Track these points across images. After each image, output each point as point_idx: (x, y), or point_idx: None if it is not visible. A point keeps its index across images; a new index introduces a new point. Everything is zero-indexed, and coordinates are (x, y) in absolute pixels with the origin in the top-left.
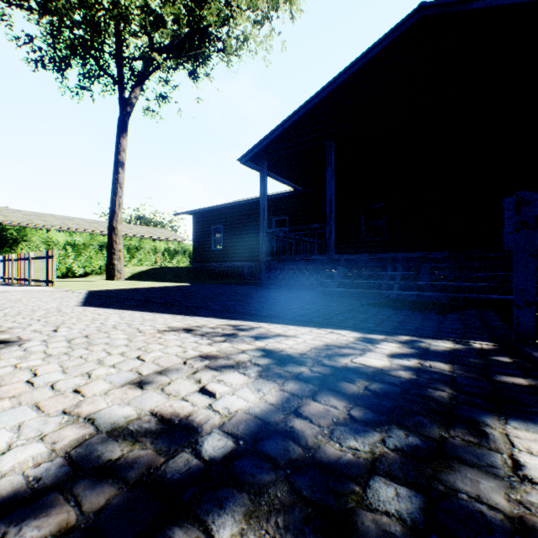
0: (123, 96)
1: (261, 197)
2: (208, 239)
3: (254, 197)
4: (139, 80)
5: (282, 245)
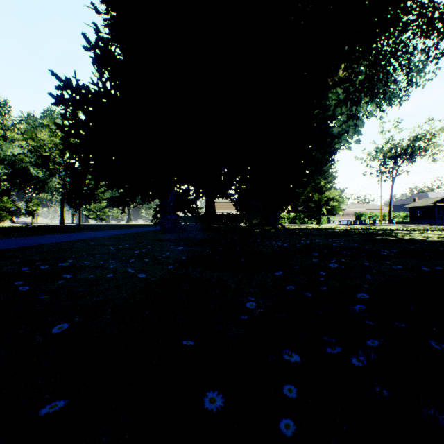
0: (392, 183)
1: (435, 210)
2: (415, 213)
3: (432, 200)
4: (394, 177)
5: (440, 217)
